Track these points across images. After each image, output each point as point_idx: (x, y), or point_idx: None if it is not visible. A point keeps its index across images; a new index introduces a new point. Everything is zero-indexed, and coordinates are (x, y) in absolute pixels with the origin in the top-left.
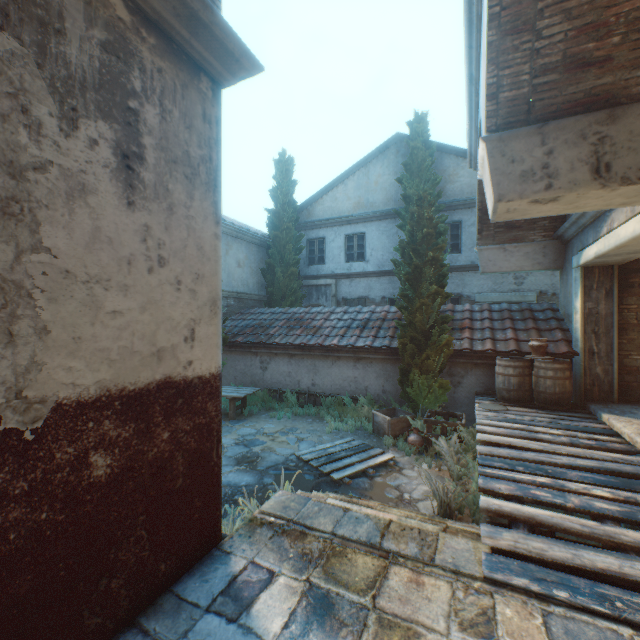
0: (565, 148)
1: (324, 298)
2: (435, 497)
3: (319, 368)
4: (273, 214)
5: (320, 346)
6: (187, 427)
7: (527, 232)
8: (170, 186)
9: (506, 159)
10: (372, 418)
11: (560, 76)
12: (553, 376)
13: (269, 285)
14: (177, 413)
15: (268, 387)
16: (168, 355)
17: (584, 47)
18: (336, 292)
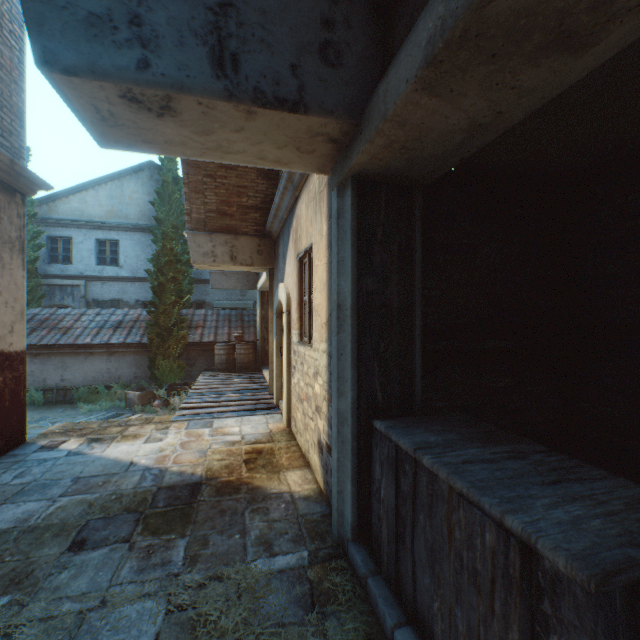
0: (221, 246)
1: (71, 298)
2: None
3: (70, 364)
4: None
5: (72, 344)
6: (11, 377)
7: None
8: (4, 255)
9: (197, 244)
10: (125, 396)
11: (217, 215)
12: (244, 353)
13: None
14: (7, 369)
15: None
16: (3, 339)
17: (225, 208)
18: (86, 293)
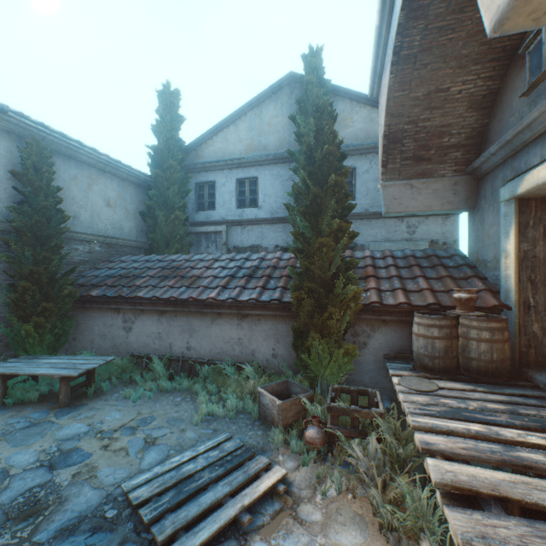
0: None
1: (214, 246)
2: None
3: (196, 328)
4: (155, 151)
5: (195, 300)
6: None
7: (437, 165)
8: None
9: None
10: (257, 398)
11: None
12: (490, 338)
13: (150, 230)
14: None
15: (132, 352)
16: None
17: None
18: (227, 240)
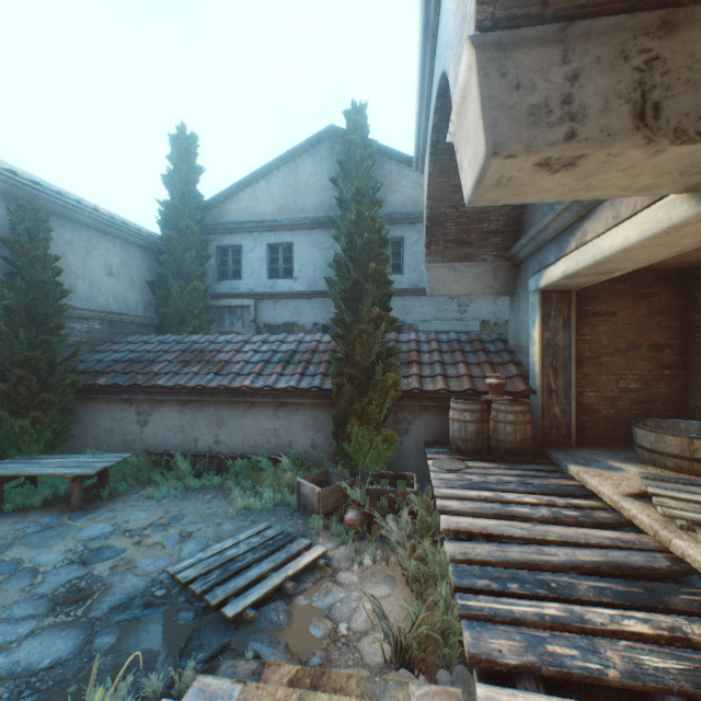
0: (597, 72)
1: (241, 323)
2: (388, 639)
3: (226, 419)
4: (167, 207)
5: (226, 389)
6: None
7: (479, 250)
8: None
9: (508, 82)
10: (297, 489)
11: None
12: (514, 421)
13: (161, 304)
14: None
15: (149, 449)
16: None
17: None
18: (256, 316)
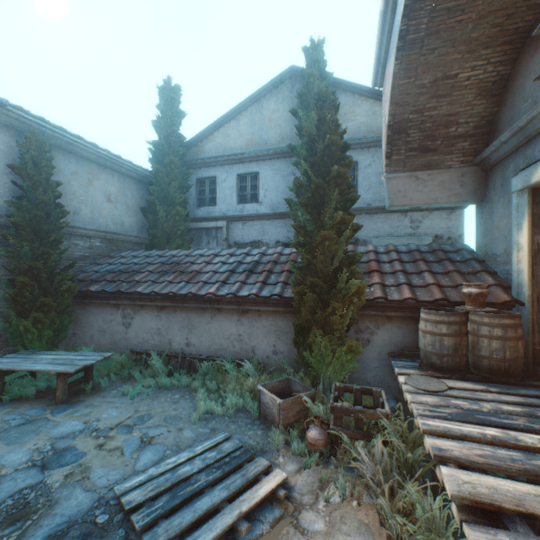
0: None
1: (215, 242)
2: None
3: (195, 323)
4: (156, 146)
5: (195, 296)
6: None
7: (443, 156)
8: None
9: None
10: (257, 396)
11: None
12: (502, 336)
13: (151, 226)
14: None
15: (132, 348)
16: None
17: None
18: (228, 236)
